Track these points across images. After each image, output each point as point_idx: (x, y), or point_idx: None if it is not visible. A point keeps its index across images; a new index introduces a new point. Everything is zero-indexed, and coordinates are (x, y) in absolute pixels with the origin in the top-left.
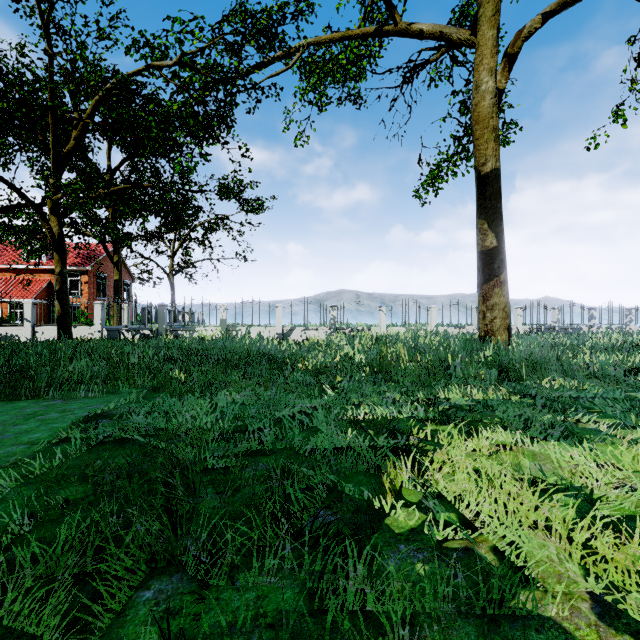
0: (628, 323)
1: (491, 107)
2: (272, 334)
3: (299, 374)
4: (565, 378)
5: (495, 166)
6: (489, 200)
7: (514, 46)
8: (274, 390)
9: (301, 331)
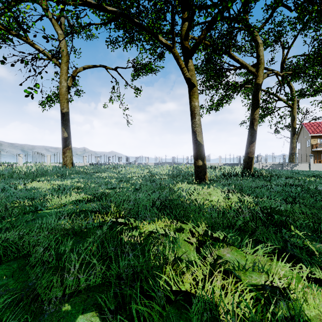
0: (120, 161)
1: (65, 91)
2: None
3: None
4: (77, 174)
5: (67, 111)
6: (65, 121)
7: (74, 73)
8: None
9: None
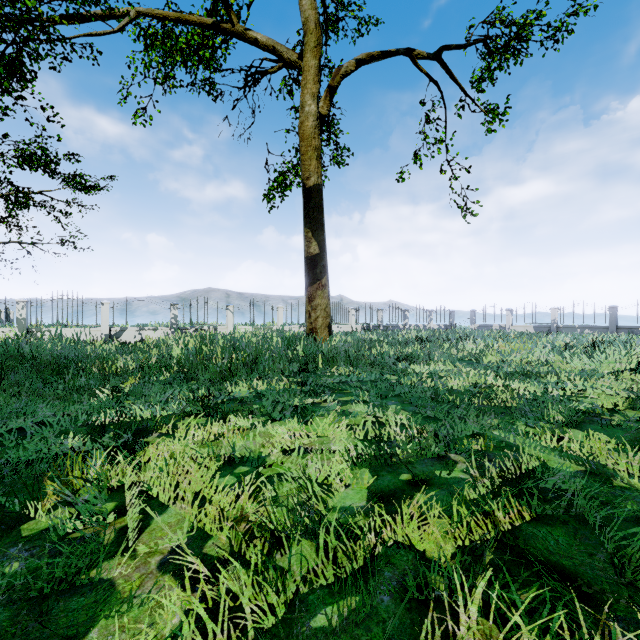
0: (429, 322)
1: (314, 128)
2: (96, 335)
3: (83, 379)
4: (349, 367)
5: (317, 182)
6: (313, 211)
7: (334, 80)
8: (24, 400)
9: (135, 331)
